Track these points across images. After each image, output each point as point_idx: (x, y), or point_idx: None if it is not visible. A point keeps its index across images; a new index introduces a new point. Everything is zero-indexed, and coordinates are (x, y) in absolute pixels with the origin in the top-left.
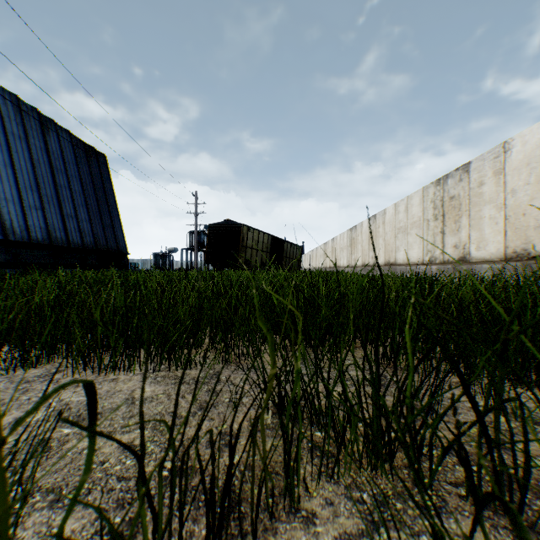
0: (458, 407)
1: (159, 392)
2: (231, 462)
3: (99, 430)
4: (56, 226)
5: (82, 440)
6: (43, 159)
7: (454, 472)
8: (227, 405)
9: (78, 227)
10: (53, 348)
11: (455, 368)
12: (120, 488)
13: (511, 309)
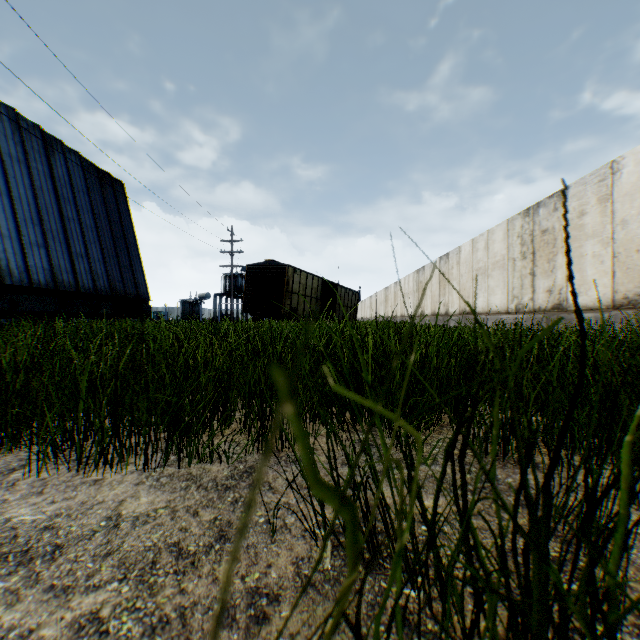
0: None
1: (161, 505)
2: None
3: (50, 584)
4: (63, 267)
5: (14, 608)
6: (47, 187)
7: None
8: (261, 530)
9: (89, 268)
10: (18, 430)
11: None
12: None
13: None
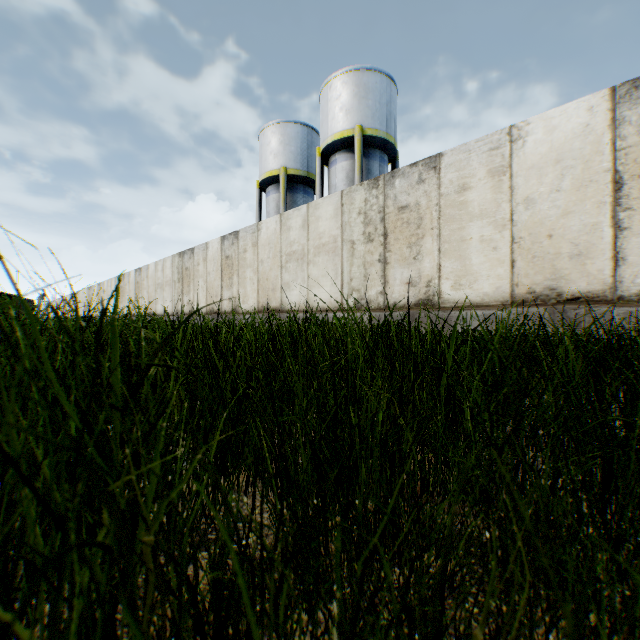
0: None
1: None
2: None
3: None
4: None
5: None
6: None
7: None
8: None
9: None
10: None
11: None
12: None
13: None
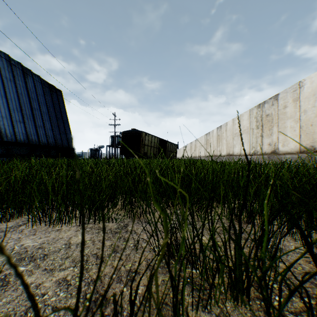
0: (286, 250)
1: (87, 239)
2: (132, 313)
3: (44, 268)
4: (32, 132)
5: (31, 276)
6: (24, 93)
7: (292, 303)
8: (132, 248)
9: (45, 133)
10: (21, 208)
11: (300, 232)
12: (53, 316)
13: (315, 183)
